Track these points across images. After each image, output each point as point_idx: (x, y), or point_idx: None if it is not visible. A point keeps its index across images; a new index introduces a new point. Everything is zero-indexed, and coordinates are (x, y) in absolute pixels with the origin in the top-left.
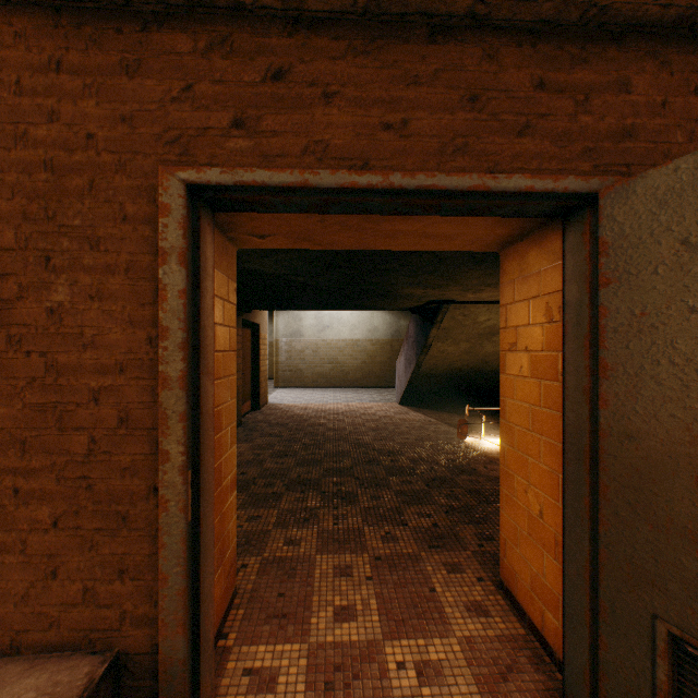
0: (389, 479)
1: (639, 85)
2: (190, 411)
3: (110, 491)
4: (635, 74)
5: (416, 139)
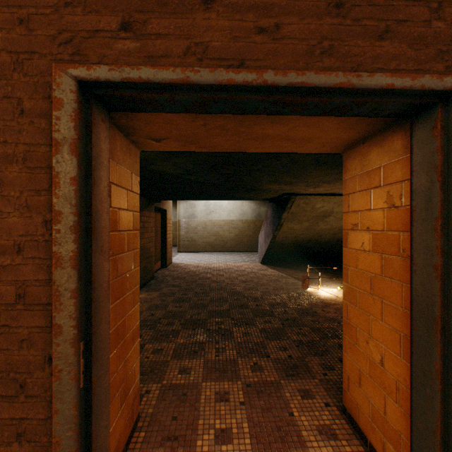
0: (255, 319)
1: None
2: (82, 288)
3: (9, 361)
4: None
5: (286, 41)
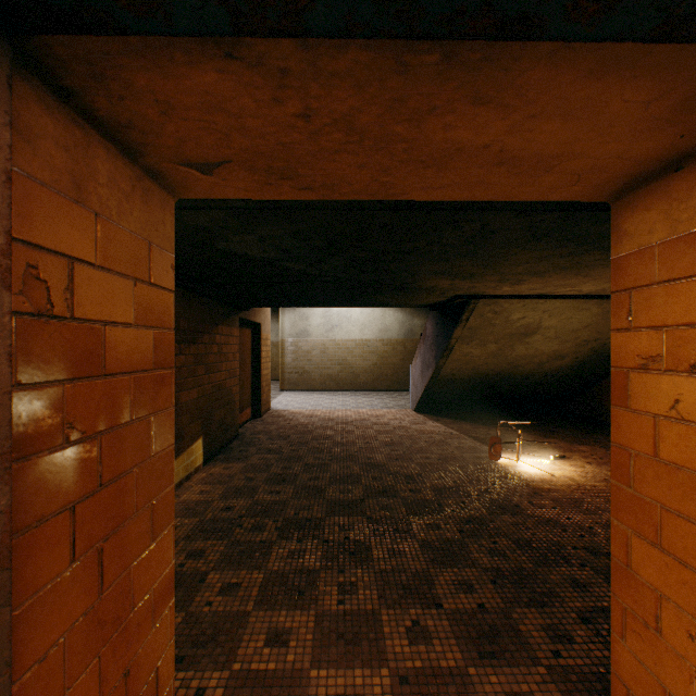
0: (411, 520)
1: None
2: None
3: None
4: None
5: None
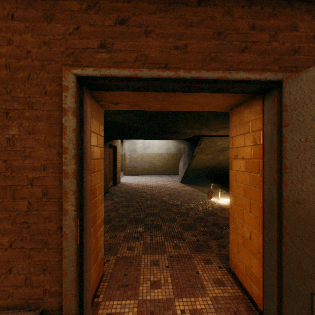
0: (176, 218)
1: (302, 27)
2: (78, 189)
3: (38, 229)
4: (299, 22)
5: (191, 53)
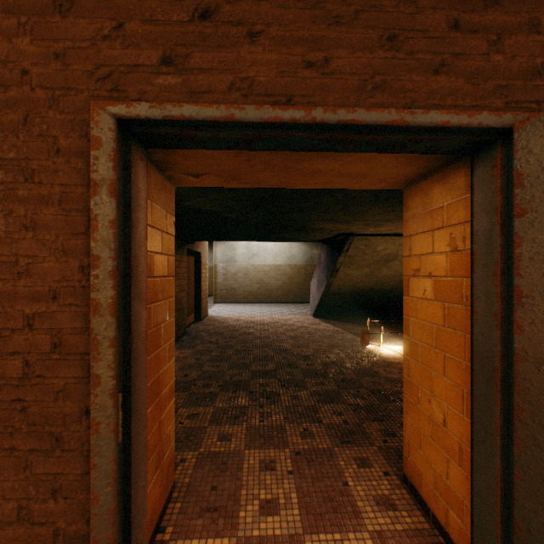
0: (306, 380)
1: None
2: (121, 336)
3: (44, 413)
4: None
5: (337, 76)
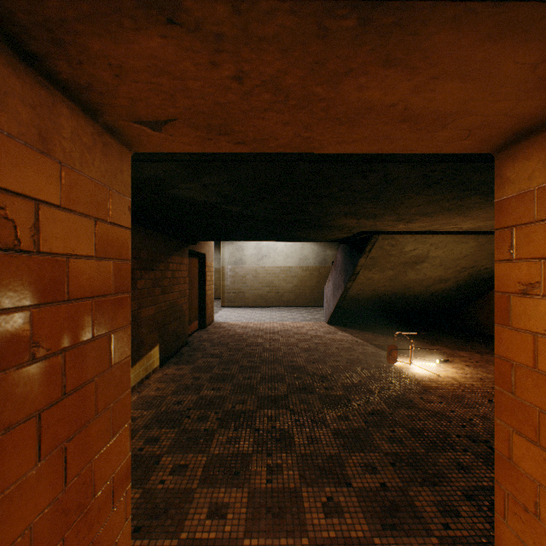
0: (325, 412)
1: None
2: None
3: None
4: None
5: None
